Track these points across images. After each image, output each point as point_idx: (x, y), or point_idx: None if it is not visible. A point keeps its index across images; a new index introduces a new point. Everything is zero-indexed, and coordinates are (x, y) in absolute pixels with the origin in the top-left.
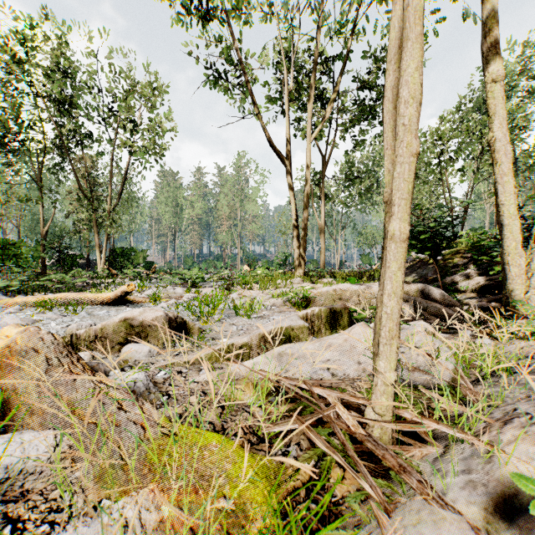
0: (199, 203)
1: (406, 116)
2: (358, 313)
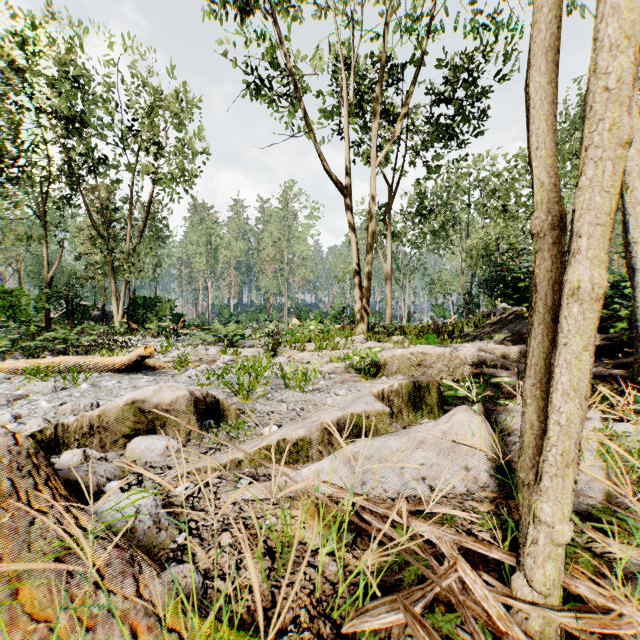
0: (238, 243)
1: (613, 72)
2: (454, 391)
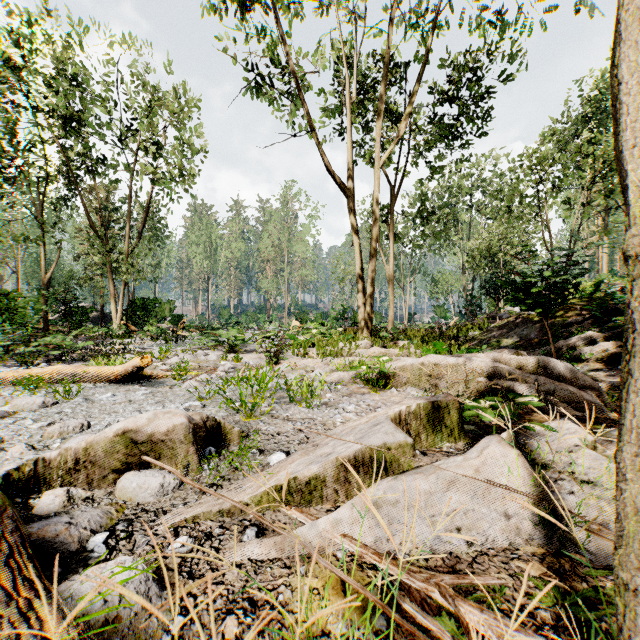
0: (238, 243)
1: None
2: (479, 414)
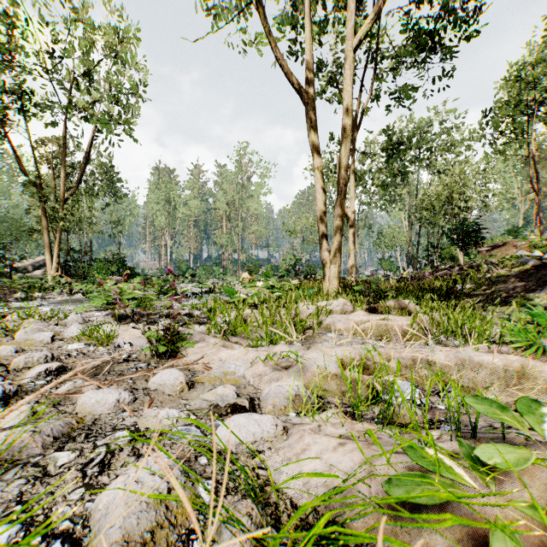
0: (194, 201)
1: None
2: None
